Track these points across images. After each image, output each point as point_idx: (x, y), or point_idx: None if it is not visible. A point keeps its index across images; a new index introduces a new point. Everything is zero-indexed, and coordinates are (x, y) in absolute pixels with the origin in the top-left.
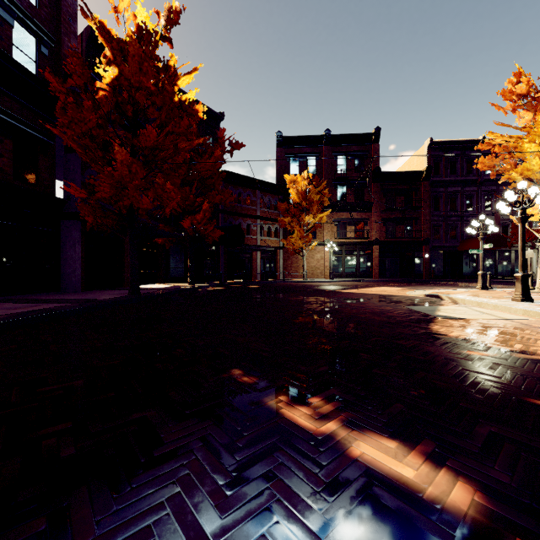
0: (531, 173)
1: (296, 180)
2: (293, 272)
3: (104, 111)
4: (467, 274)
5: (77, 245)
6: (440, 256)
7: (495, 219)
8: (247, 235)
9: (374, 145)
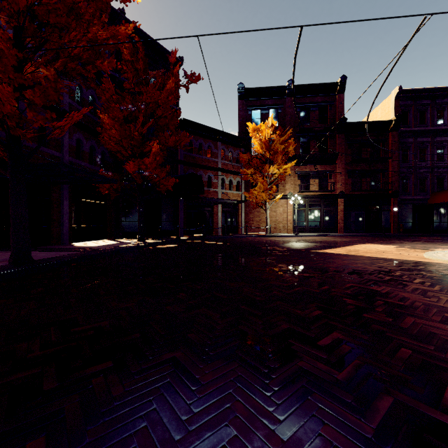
0: None
1: (260, 128)
2: (255, 226)
3: None
4: (437, 228)
5: None
6: (408, 209)
7: None
8: (208, 188)
9: (339, 95)
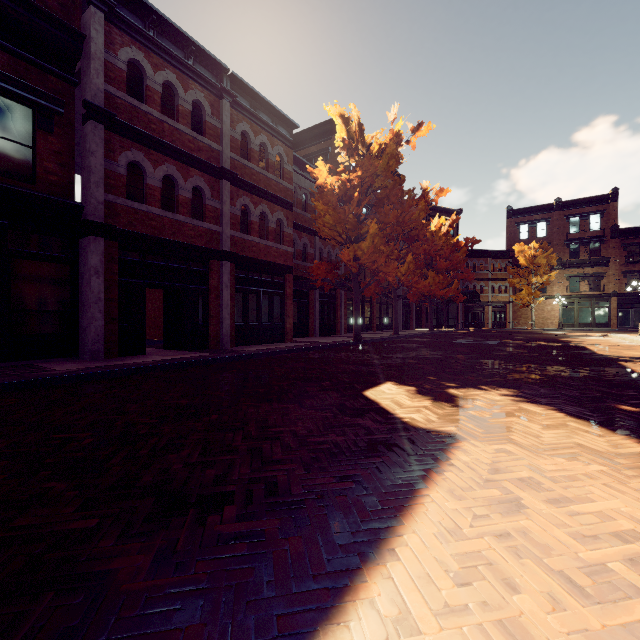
0: None
1: (523, 250)
2: (522, 322)
3: (424, 258)
4: None
5: (401, 309)
6: None
7: None
8: (480, 294)
9: (611, 204)
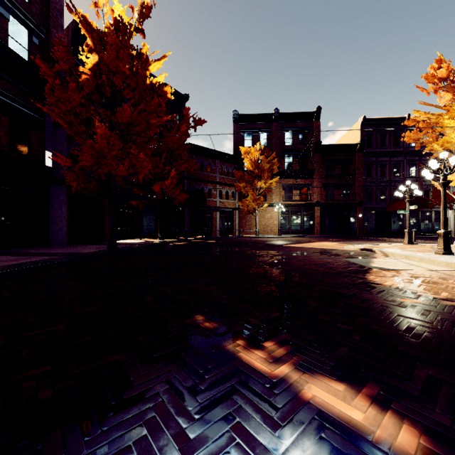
0: (450, 145)
1: (250, 151)
2: (247, 230)
3: (86, 92)
4: (394, 231)
5: (63, 206)
6: (371, 215)
7: (418, 185)
8: (208, 198)
9: (315, 122)
